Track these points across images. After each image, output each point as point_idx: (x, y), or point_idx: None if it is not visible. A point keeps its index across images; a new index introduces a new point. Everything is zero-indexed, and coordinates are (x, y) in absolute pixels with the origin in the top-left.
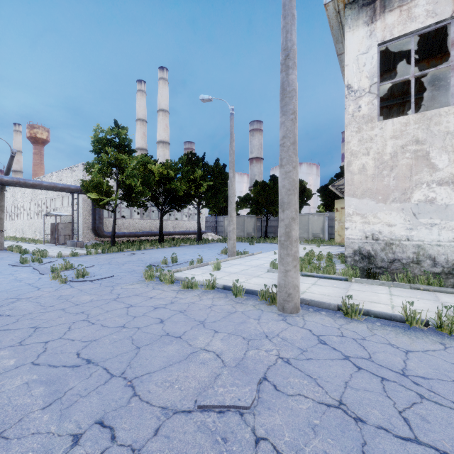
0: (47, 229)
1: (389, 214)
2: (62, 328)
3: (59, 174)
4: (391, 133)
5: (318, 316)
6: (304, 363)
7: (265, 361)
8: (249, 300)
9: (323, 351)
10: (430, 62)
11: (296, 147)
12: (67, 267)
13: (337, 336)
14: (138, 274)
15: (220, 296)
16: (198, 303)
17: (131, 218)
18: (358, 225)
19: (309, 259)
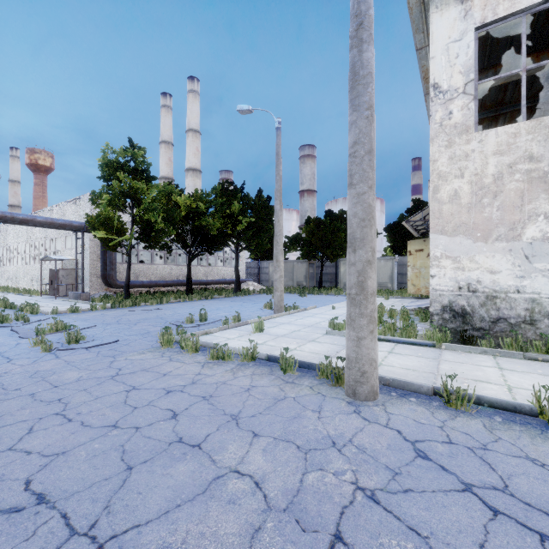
0: (45, 277)
1: (492, 257)
2: (20, 428)
3: (60, 208)
4: (495, 148)
5: (406, 406)
6: (401, 501)
7: (336, 496)
8: (303, 378)
9: (427, 474)
10: (540, 57)
11: (373, 157)
12: (59, 328)
13: (442, 443)
14: (153, 338)
15: (262, 371)
16: (230, 383)
17: (152, 264)
18: (448, 272)
19: (380, 316)
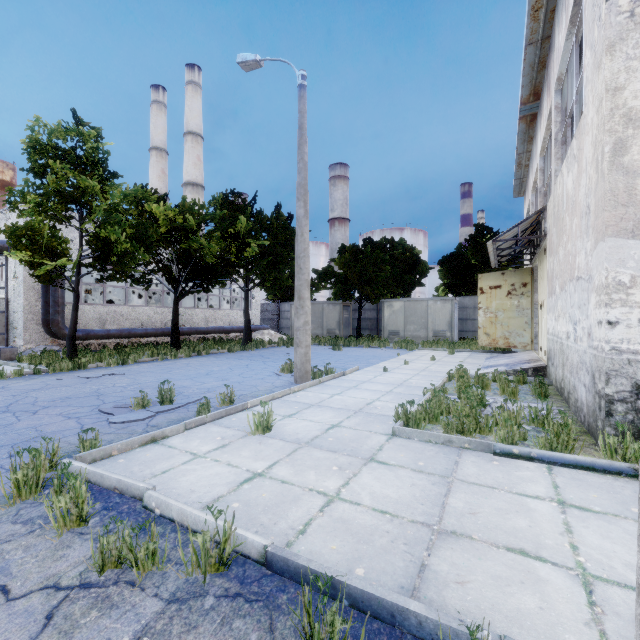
0: None
1: None
2: None
3: None
4: None
5: None
6: None
7: None
8: None
9: None
10: None
11: None
12: None
13: None
14: (25, 459)
15: None
16: None
17: (126, 305)
18: None
19: (482, 394)
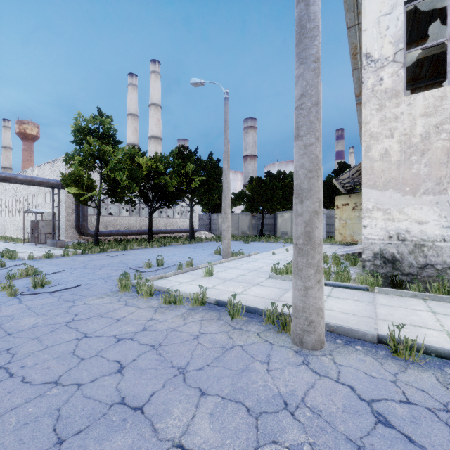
0: (28, 227)
1: (420, 209)
2: None
3: (41, 169)
4: (422, 110)
5: (353, 355)
6: None
7: None
8: (250, 323)
9: (394, 448)
10: None
11: (320, 109)
12: (29, 273)
13: (400, 403)
14: (113, 282)
15: (211, 316)
16: (180, 329)
17: (119, 216)
18: (379, 223)
19: None
